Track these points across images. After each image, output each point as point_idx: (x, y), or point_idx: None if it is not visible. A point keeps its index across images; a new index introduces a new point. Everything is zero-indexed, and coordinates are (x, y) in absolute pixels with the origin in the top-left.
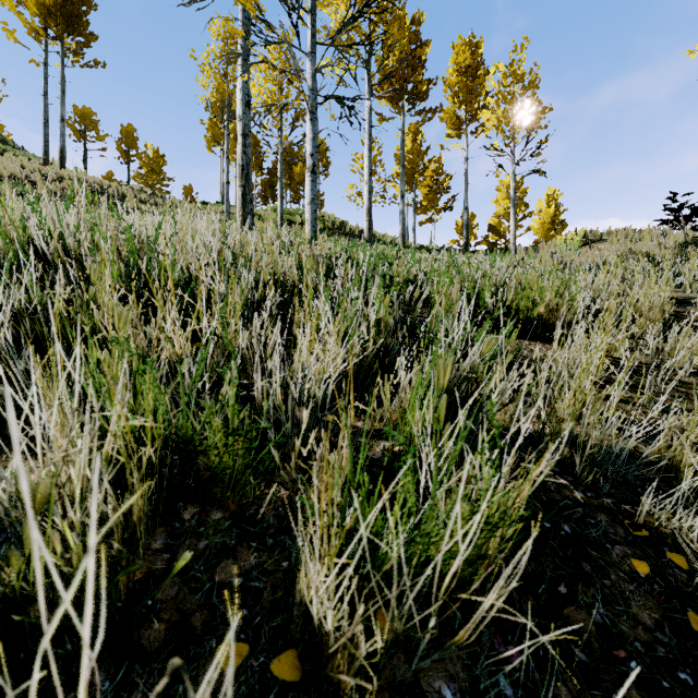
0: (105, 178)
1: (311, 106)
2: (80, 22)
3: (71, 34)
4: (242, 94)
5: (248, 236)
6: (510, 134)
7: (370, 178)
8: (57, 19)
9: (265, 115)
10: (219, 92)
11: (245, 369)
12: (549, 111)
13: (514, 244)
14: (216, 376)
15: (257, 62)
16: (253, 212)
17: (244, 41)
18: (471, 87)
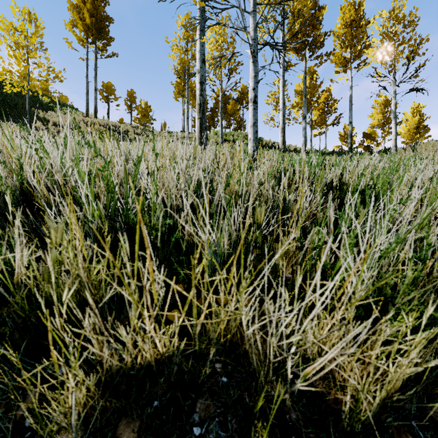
0: (119, 122)
1: (253, 52)
2: (104, 31)
3: (100, 39)
4: (200, 54)
5: (208, 154)
6: (393, 63)
7: (283, 106)
8: (92, 31)
9: (217, 64)
10: (182, 63)
11: (247, 353)
12: (425, 42)
13: (395, 146)
14: (206, 351)
15: (213, 25)
16: (207, 135)
17: (201, 18)
18: (355, 35)
